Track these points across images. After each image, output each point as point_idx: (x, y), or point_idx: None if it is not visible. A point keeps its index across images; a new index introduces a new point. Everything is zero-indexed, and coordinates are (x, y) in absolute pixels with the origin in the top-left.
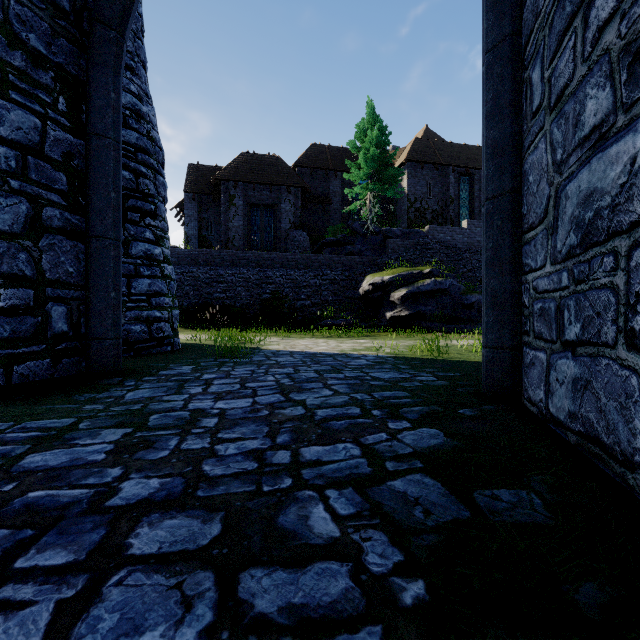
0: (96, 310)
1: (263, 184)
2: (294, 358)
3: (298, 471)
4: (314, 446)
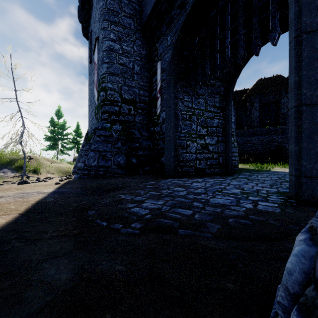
0: (227, 158)
1: (270, 92)
2: (285, 173)
3: (281, 184)
4: (285, 183)
